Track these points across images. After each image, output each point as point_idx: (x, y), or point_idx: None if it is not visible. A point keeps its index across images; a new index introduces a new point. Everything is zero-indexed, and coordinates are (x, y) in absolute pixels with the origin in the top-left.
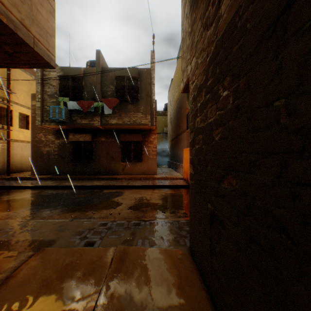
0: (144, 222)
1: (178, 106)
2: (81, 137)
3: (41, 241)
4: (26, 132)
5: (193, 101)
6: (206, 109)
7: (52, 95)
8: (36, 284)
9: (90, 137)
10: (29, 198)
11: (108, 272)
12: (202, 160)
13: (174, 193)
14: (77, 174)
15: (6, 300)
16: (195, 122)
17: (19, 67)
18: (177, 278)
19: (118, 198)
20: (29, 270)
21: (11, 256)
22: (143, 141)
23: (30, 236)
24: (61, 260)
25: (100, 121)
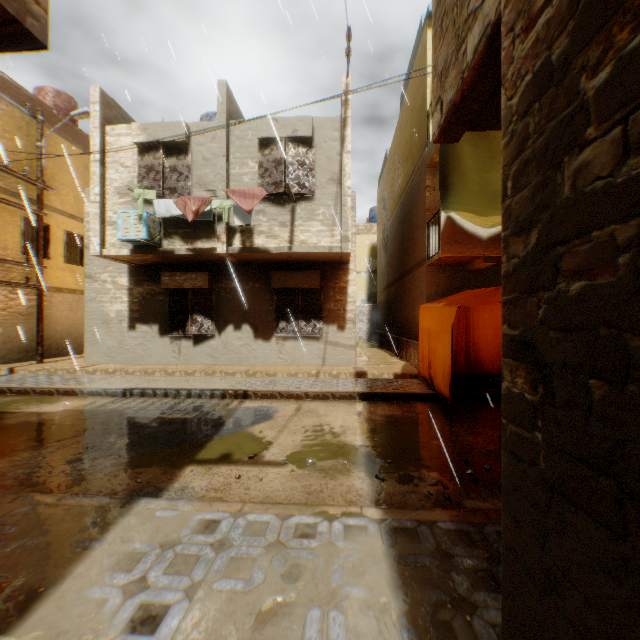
0: (328, 522)
1: (404, 208)
2: (187, 281)
3: (5, 593)
4: (79, 273)
5: (536, 96)
6: None
7: (124, 188)
8: None
9: (205, 281)
10: (62, 419)
11: None
12: None
13: (401, 416)
14: (180, 362)
15: None
16: (550, 181)
17: None
18: None
19: (263, 426)
20: None
21: None
22: (323, 288)
23: None
24: None
25: (226, 243)
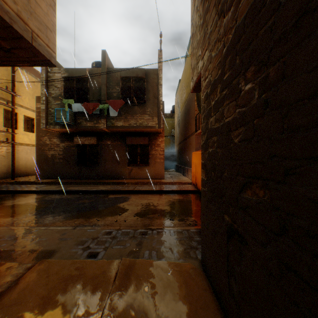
0: (151, 231)
1: (186, 108)
2: (86, 140)
3: (41, 251)
4: (31, 136)
5: (206, 99)
6: (222, 107)
7: (57, 97)
8: (32, 302)
9: (95, 140)
10: (33, 203)
11: (112, 289)
12: (217, 165)
13: (183, 199)
14: (83, 178)
15: None
16: (208, 123)
17: (18, 65)
18: (188, 298)
19: (124, 204)
20: (25, 285)
21: (8, 268)
22: (149, 144)
23: (30, 246)
24: (61, 274)
25: (105, 124)
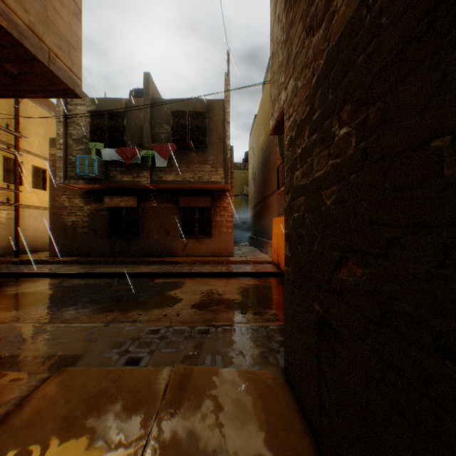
0: (215, 328)
1: (265, 155)
2: (122, 202)
3: (61, 357)
4: (42, 195)
5: (290, 145)
6: (311, 157)
7: (80, 140)
8: (51, 424)
9: (135, 202)
10: (46, 290)
11: (160, 406)
12: (305, 236)
13: (259, 284)
14: (117, 256)
15: (4, 450)
16: (292, 178)
17: (28, 96)
18: (265, 417)
19: (176, 291)
20: (41, 402)
21: (15, 379)
22: (212, 207)
23: (45, 349)
24: (90, 387)
25: (149, 178)
